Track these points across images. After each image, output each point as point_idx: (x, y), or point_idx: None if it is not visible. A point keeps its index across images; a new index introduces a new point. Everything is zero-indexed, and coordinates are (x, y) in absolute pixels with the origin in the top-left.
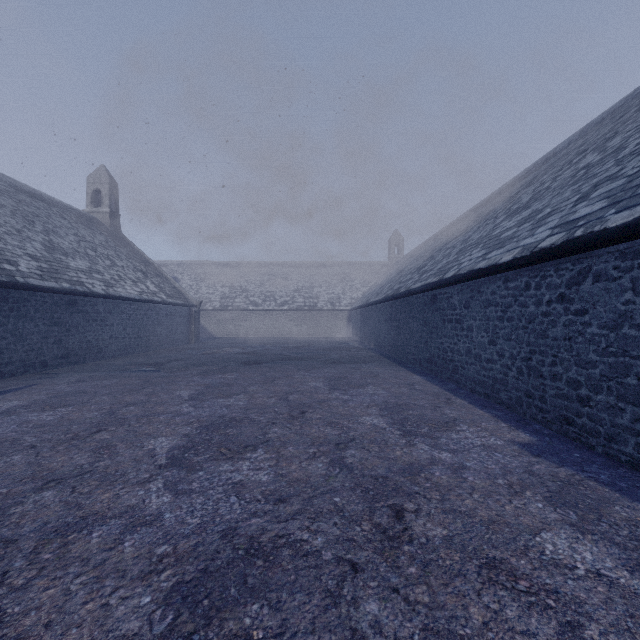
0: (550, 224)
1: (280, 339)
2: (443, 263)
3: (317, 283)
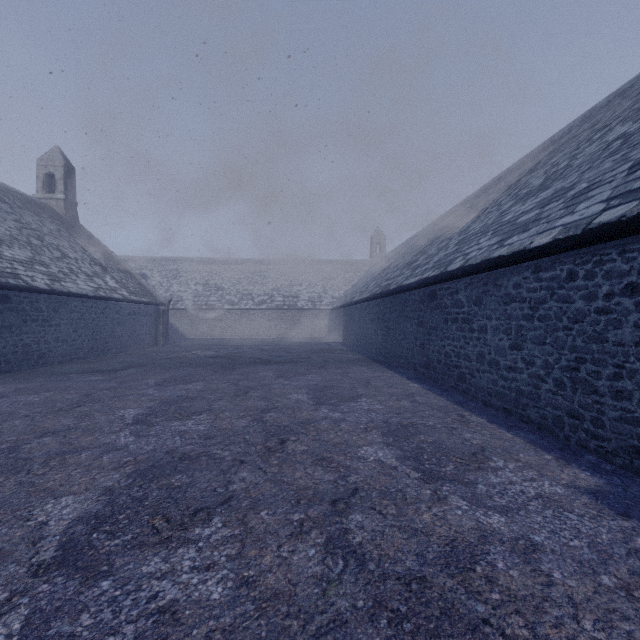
0: (598, 197)
1: (258, 340)
2: (440, 256)
3: (297, 281)
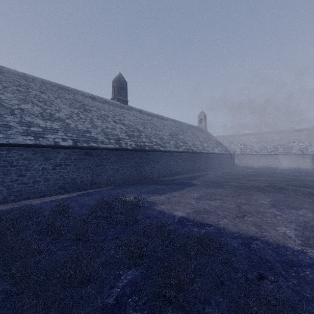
0: None
1: (269, 167)
2: None
3: (291, 140)
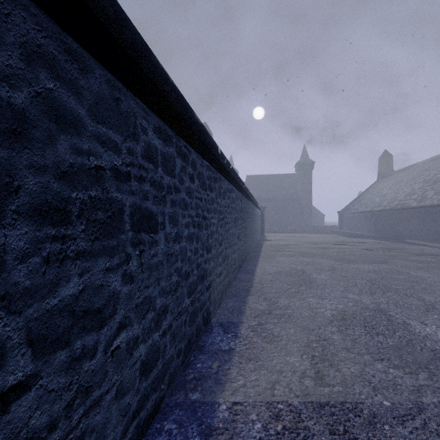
0: None
1: None
2: None
3: None
